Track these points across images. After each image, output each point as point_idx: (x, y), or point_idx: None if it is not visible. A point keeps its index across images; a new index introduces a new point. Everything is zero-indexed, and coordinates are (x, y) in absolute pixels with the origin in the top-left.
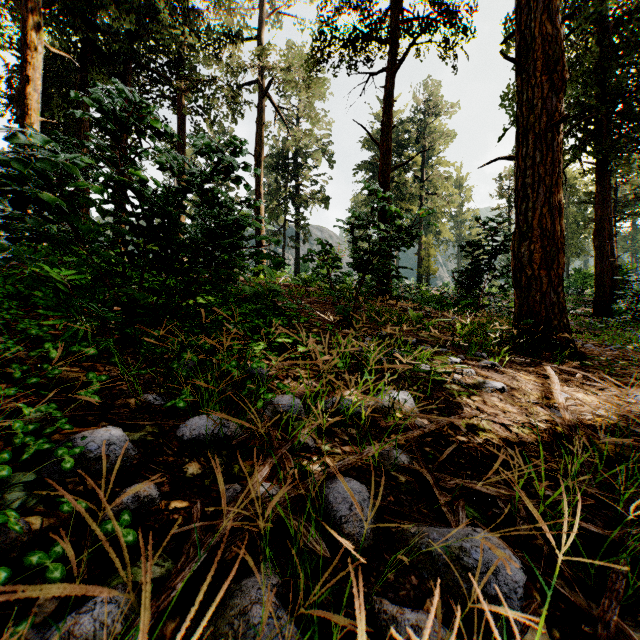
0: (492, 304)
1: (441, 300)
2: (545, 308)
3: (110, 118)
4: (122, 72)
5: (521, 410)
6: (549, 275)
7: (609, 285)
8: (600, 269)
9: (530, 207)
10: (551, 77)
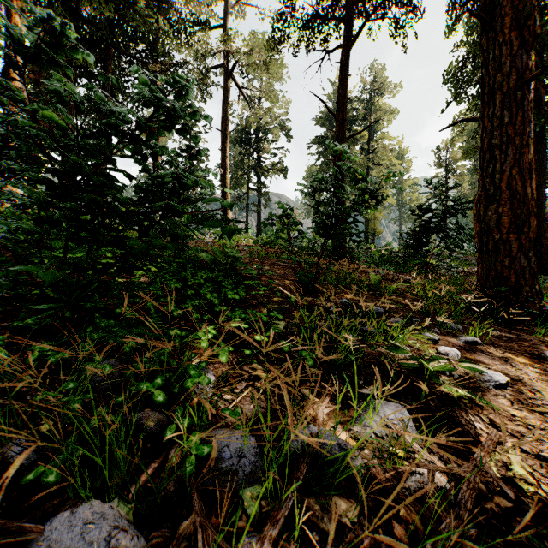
0: (442, 264)
1: (390, 259)
2: (514, 273)
3: (18, 48)
4: (104, 57)
5: (547, 423)
6: (519, 239)
7: (546, 245)
8: (537, 231)
9: (497, 169)
10: (521, 33)
